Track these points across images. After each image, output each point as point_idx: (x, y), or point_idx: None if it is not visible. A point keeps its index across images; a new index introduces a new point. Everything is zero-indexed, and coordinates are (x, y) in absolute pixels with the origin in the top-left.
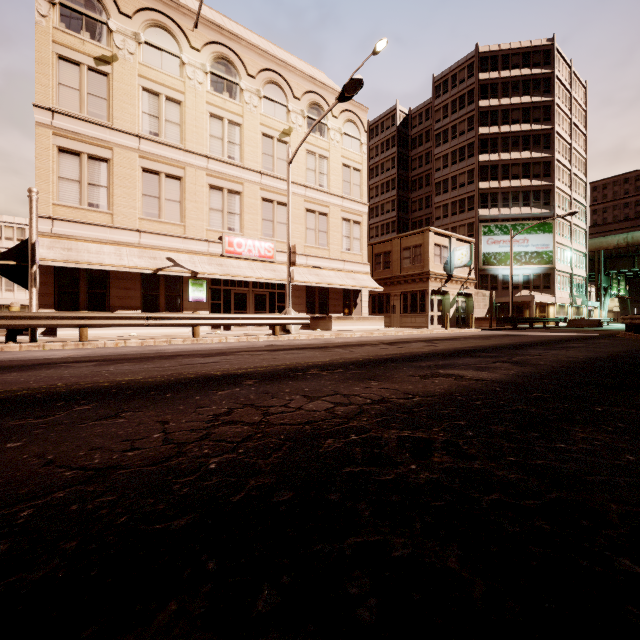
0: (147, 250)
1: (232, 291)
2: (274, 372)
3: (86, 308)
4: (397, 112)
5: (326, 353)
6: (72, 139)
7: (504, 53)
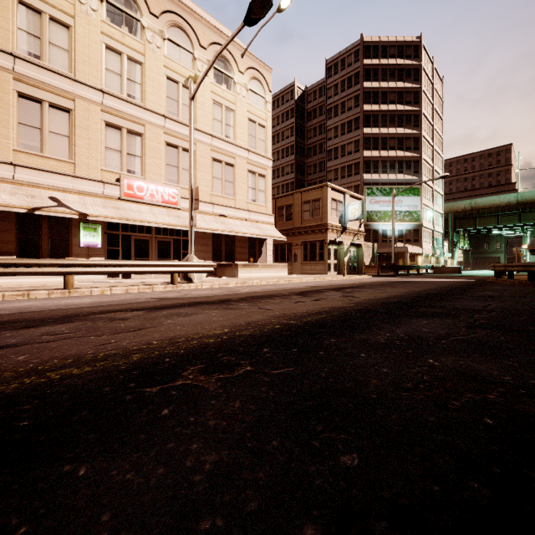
0: (24, 187)
1: (132, 237)
2: (93, 387)
3: None
4: (295, 88)
5: (226, 313)
6: None
7: (383, 44)
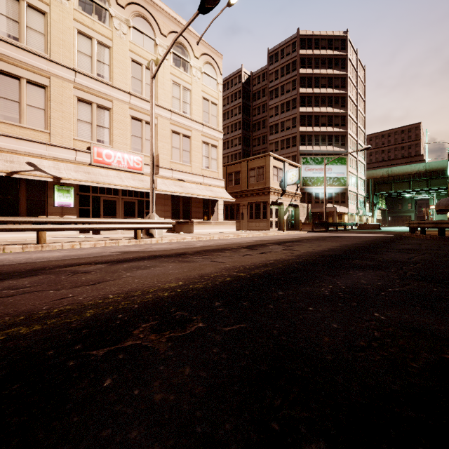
0: (3, 153)
1: (101, 198)
2: (36, 350)
3: None
4: (242, 73)
5: (182, 266)
6: None
7: (316, 37)
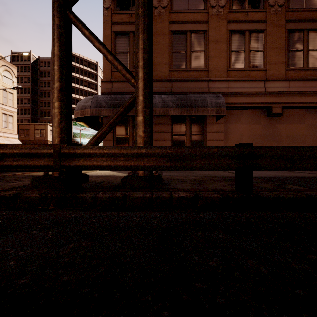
0: None
1: None
2: None
3: None
4: (31, 56)
5: None
6: None
7: (81, 59)
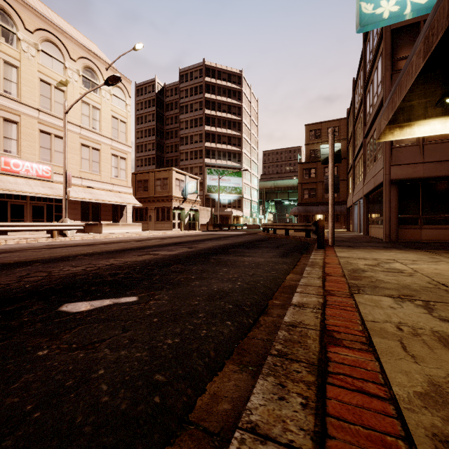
0: None
1: (8, 202)
2: (53, 259)
3: None
4: (156, 83)
5: (92, 248)
6: None
7: (219, 70)
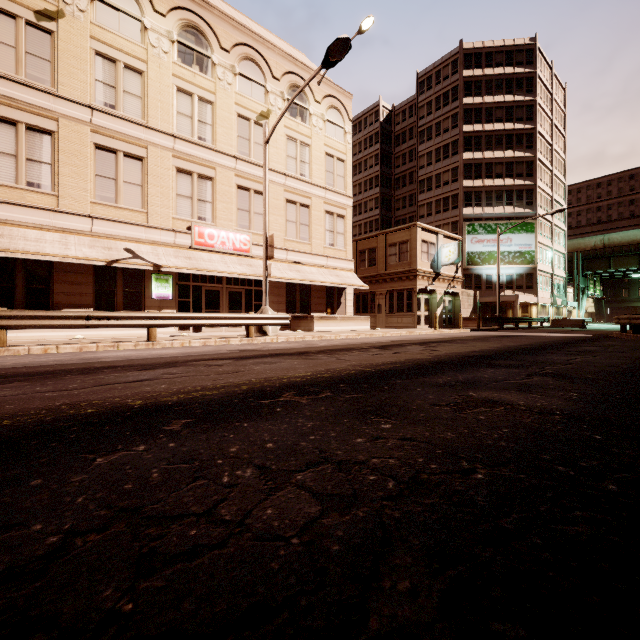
0: (101, 239)
1: (203, 288)
2: (227, 399)
3: (24, 306)
4: (380, 108)
5: (307, 362)
6: (6, 105)
7: (488, 50)
